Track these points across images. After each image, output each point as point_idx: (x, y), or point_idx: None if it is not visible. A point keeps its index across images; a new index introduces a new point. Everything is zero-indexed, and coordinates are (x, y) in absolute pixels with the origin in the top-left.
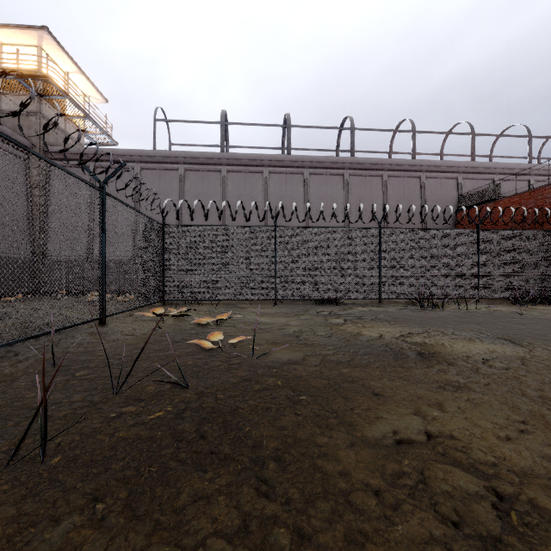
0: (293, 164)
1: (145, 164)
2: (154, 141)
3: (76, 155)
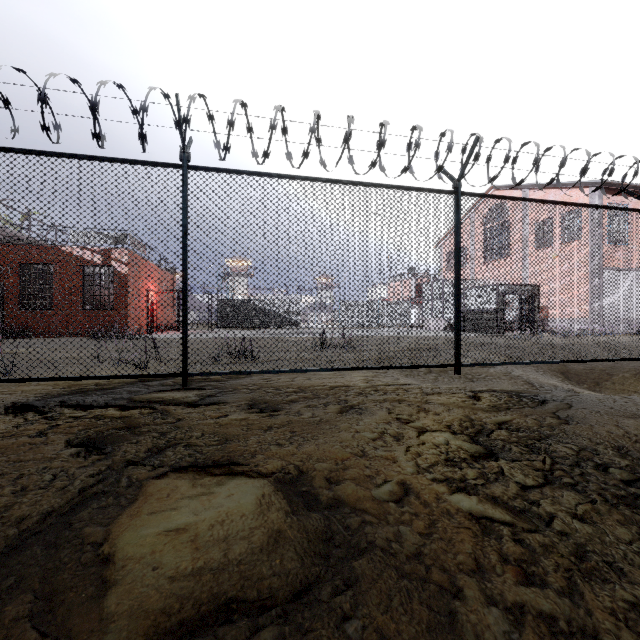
0: None
1: None
2: None
3: None
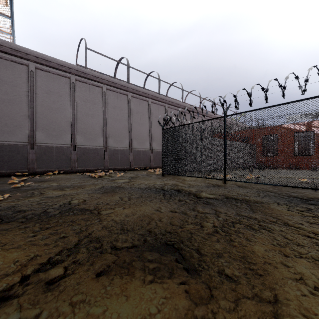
0: (161, 100)
1: (79, 77)
2: (85, 63)
3: (16, 51)
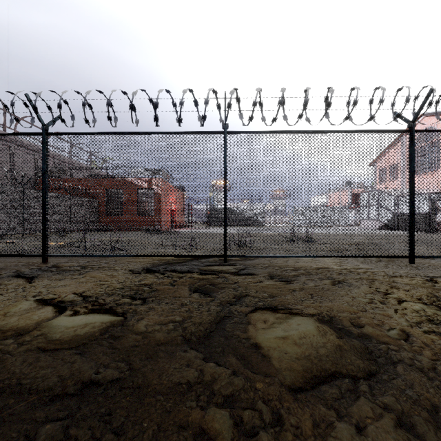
0: None
1: None
2: None
3: None
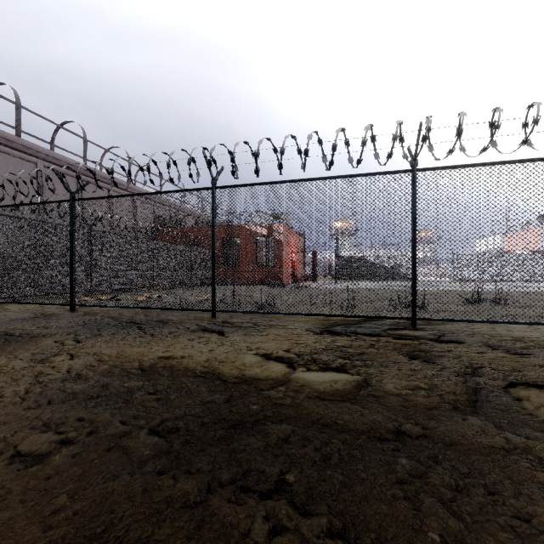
0: (25, 150)
1: None
2: None
3: None
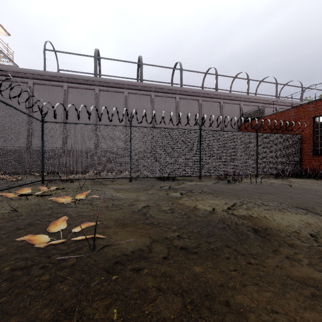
0: (144, 89)
1: (37, 81)
2: (44, 64)
3: None
